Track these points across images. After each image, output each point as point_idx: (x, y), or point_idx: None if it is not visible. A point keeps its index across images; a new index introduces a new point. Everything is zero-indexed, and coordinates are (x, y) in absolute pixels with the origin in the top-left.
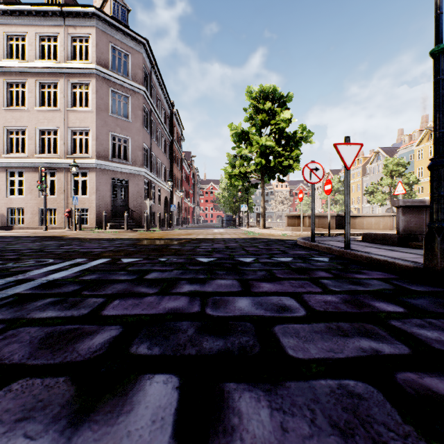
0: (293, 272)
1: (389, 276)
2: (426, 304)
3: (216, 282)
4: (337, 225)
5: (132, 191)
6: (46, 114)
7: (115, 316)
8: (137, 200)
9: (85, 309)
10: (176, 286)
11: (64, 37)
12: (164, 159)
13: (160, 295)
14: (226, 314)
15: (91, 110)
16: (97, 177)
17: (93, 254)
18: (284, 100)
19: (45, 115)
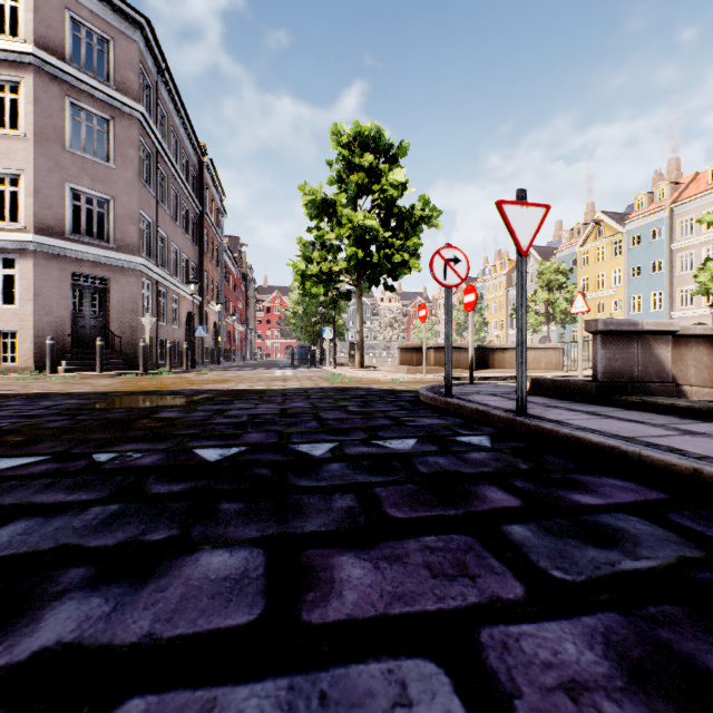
0: (426, 495)
1: (647, 495)
2: None
3: (189, 568)
4: (478, 362)
5: (117, 300)
6: None
7: None
8: (127, 317)
9: None
10: (14, 617)
11: None
12: (186, 245)
13: None
14: None
15: (24, 136)
16: (38, 269)
17: None
18: (394, 154)
19: None
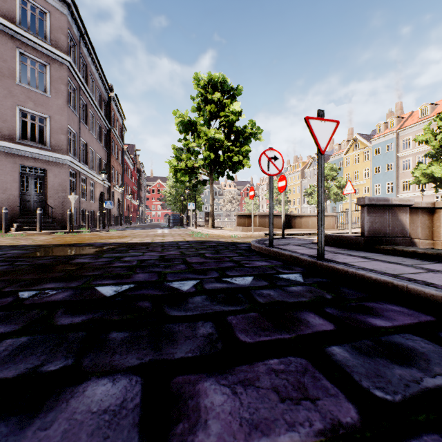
0: (265, 321)
1: (419, 317)
2: None
3: (75, 400)
4: (285, 224)
5: (52, 183)
6: None
7: None
8: (59, 195)
9: None
10: None
11: None
12: (100, 149)
13: None
14: None
15: None
16: None
17: None
18: (233, 93)
19: None
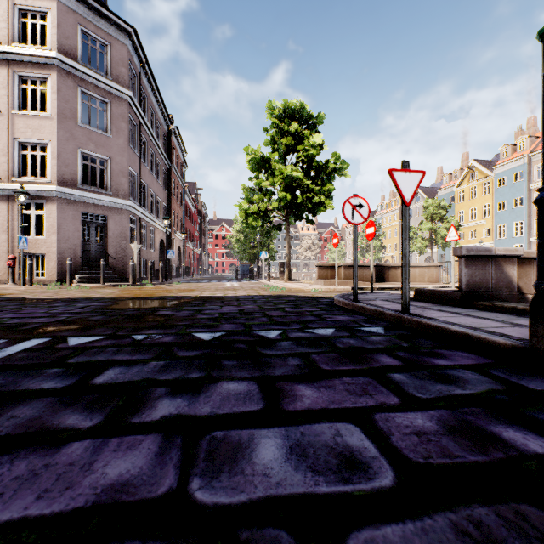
0: (343, 359)
1: (480, 360)
2: None
3: (219, 389)
4: (377, 277)
5: (113, 232)
6: None
7: None
8: (120, 244)
9: None
10: (143, 405)
11: (7, 9)
12: (160, 191)
13: (101, 437)
14: (233, 498)
15: (50, 116)
16: (59, 210)
17: (24, 329)
18: (313, 122)
19: None
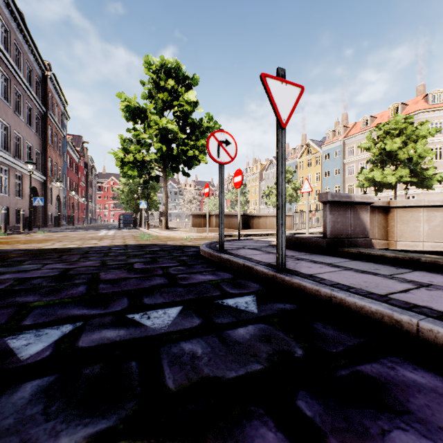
0: None
1: None
2: None
3: None
4: (243, 224)
5: None
6: None
7: None
8: None
9: None
10: None
11: None
12: (30, 135)
13: None
14: None
15: None
16: None
17: None
18: (189, 83)
19: None
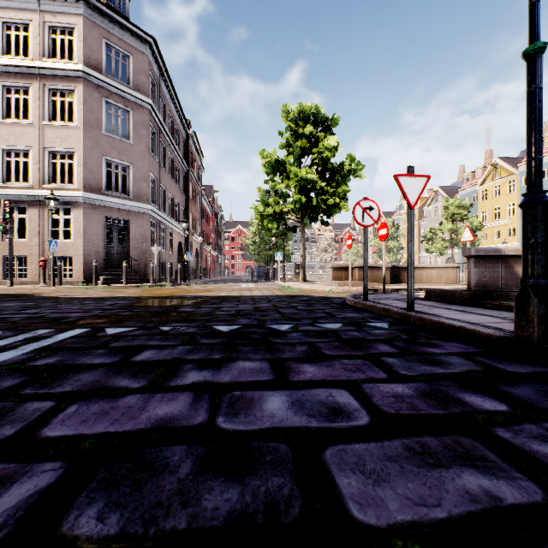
0: (345, 346)
1: (470, 349)
2: (533, 395)
3: (237, 366)
4: (392, 278)
5: (134, 235)
6: (12, 129)
7: (60, 440)
8: (141, 246)
9: (13, 426)
10: (176, 375)
11: (38, 26)
12: (178, 194)
13: (148, 393)
14: (248, 427)
15: (76, 126)
16: (85, 215)
17: (66, 321)
18: (328, 124)
19: (11, 130)
